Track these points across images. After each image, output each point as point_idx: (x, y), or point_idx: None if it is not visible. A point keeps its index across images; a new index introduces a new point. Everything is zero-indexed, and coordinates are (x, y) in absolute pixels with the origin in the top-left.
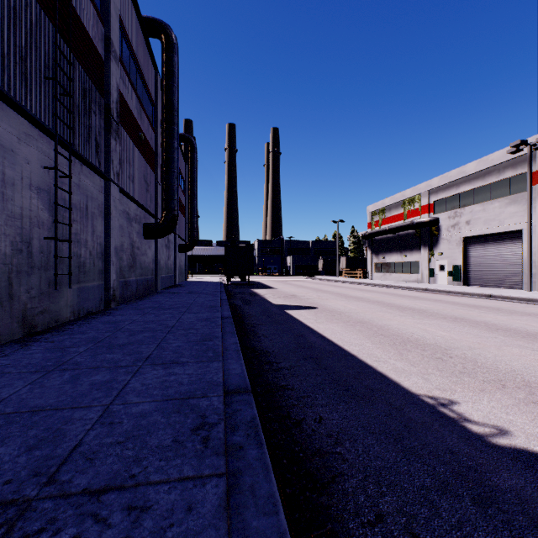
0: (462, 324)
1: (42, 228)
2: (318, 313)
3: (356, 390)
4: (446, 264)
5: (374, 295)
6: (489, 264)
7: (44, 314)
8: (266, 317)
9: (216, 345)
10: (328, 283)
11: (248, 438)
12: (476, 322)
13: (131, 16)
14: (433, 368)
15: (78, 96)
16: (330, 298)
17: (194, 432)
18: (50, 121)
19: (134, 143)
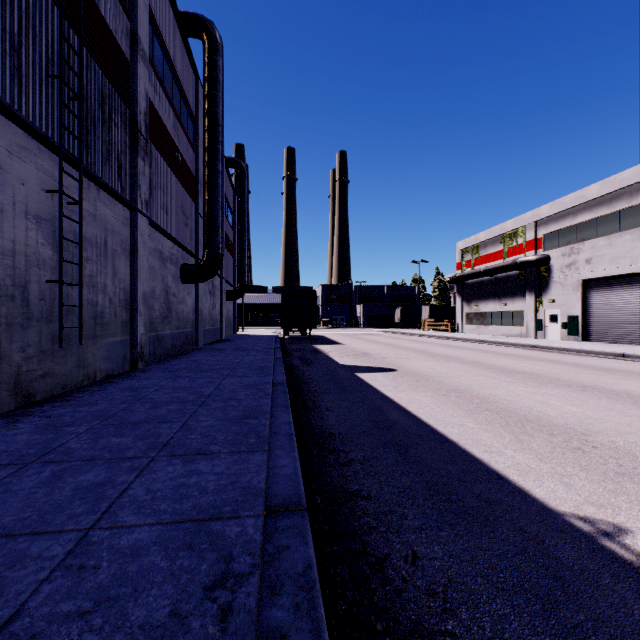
0: (596, 396)
1: (43, 268)
2: (398, 378)
3: (464, 502)
4: (559, 314)
5: (468, 353)
6: (617, 314)
7: (45, 379)
8: (330, 382)
9: (262, 424)
10: (407, 338)
11: (297, 614)
12: (614, 392)
13: (165, 9)
14: (573, 465)
15: (94, 102)
16: (412, 357)
17: (208, 594)
18: (55, 132)
19: (169, 166)
